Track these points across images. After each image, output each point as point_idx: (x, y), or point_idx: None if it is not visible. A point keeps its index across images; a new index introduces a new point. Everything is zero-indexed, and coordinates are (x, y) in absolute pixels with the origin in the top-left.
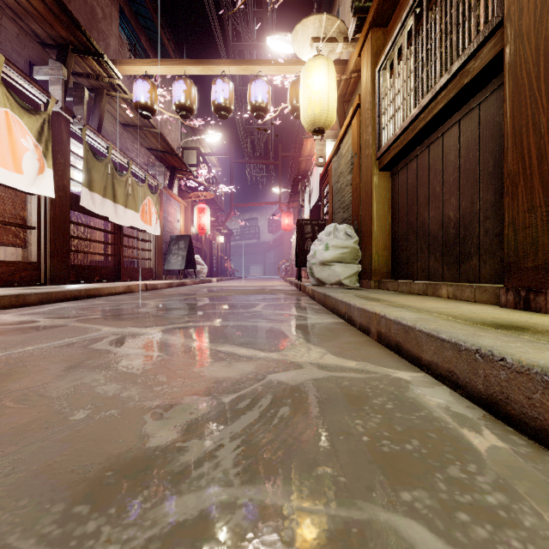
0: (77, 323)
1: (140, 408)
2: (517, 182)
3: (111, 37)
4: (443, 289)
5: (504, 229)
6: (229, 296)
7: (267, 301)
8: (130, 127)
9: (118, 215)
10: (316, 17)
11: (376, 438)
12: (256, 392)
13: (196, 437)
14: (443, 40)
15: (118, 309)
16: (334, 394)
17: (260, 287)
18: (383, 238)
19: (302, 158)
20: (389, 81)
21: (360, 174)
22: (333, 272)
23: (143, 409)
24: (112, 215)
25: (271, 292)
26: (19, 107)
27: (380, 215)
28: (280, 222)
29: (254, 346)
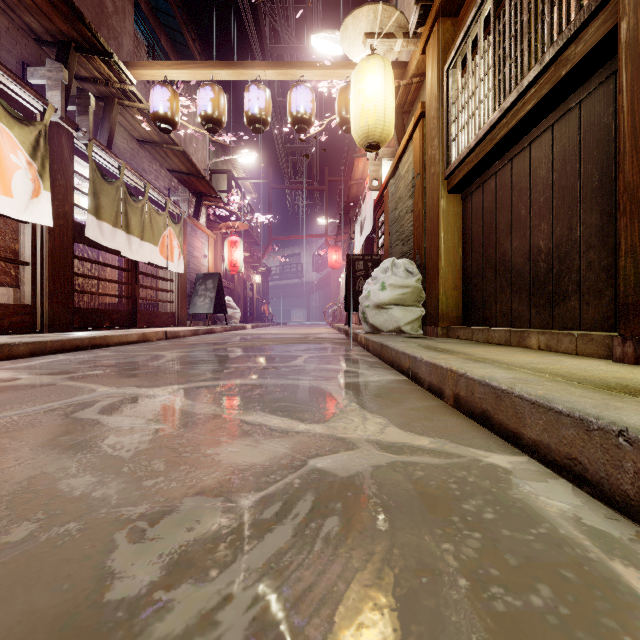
0: (68, 382)
1: (114, 520)
2: (639, 197)
3: (124, 35)
4: (533, 338)
5: (620, 260)
6: (265, 346)
7: (310, 352)
8: (148, 144)
9: (133, 249)
10: (371, 8)
11: (479, 582)
12: (290, 489)
13: (189, 580)
14: (532, 23)
15: (126, 362)
16: (405, 493)
17: (302, 335)
18: (452, 274)
19: (352, 181)
20: (461, 81)
21: (423, 198)
22: (390, 317)
23: (118, 521)
24: (125, 249)
25: (316, 341)
26: (8, 116)
27: (449, 247)
28: (326, 259)
29: (291, 414)
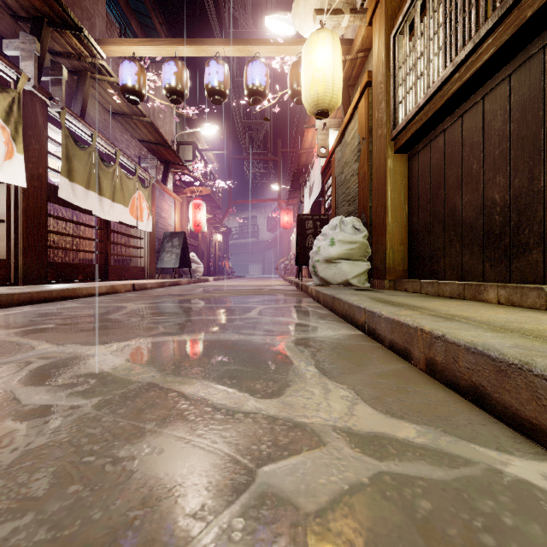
0: (13, 337)
1: None
2: None
3: (96, 17)
4: (491, 292)
5: None
6: (222, 297)
7: (264, 304)
8: (119, 115)
9: (104, 209)
10: None
11: None
12: None
13: None
14: None
15: (85, 314)
16: None
17: (258, 287)
18: (398, 230)
19: (302, 150)
20: (409, 44)
21: (369, 161)
22: (339, 270)
23: None
24: (97, 209)
25: (269, 293)
26: None
27: (395, 204)
28: (279, 220)
29: (240, 382)
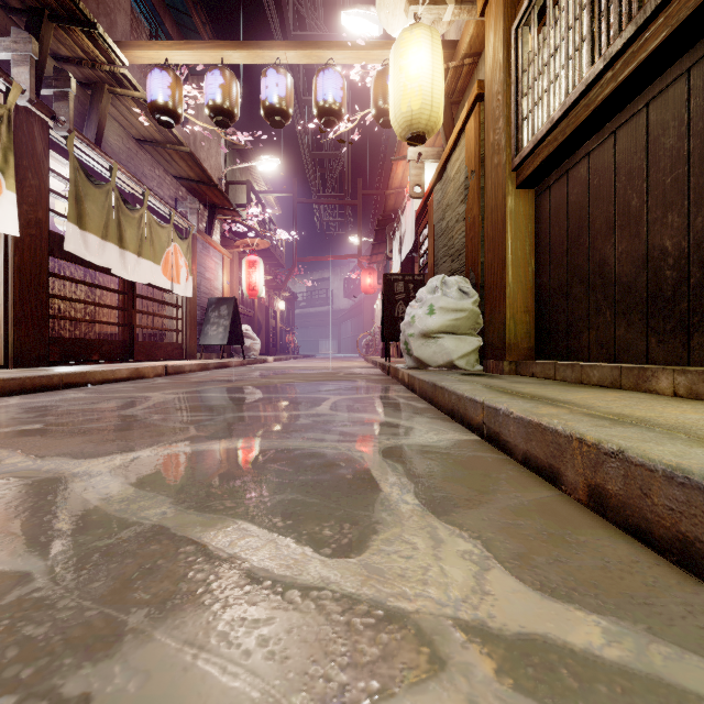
0: None
1: None
2: None
3: (118, 12)
4: (663, 379)
5: None
6: (283, 384)
7: (339, 393)
8: (148, 144)
9: (128, 267)
10: None
11: None
12: None
13: None
14: None
15: (91, 409)
16: None
17: (331, 370)
18: (522, 294)
19: (390, 190)
20: (537, 38)
21: (480, 201)
22: (440, 348)
23: None
24: (118, 267)
25: (347, 378)
26: None
27: (518, 258)
28: (359, 283)
29: (298, 524)
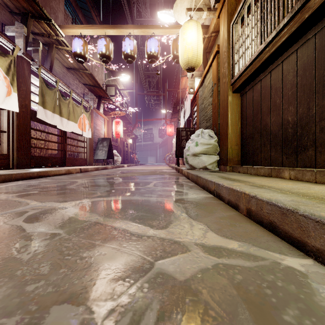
0: (15, 198)
1: None
2: None
3: (59, 12)
4: (286, 172)
5: None
6: (133, 176)
7: (157, 180)
8: (72, 69)
9: (63, 125)
10: None
11: None
12: (140, 296)
13: None
14: None
15: (54, 186)
16: (232, 300)
17: (153, 170)
18: (235, 137)
19: (179, 90)
20: (240, 30)
21: (218, 97)
22: (201, 160)
23: None
24: (59, 124)
25: (160, 174)
26: None
27: (233, 122)
28: (165, 131)
29: (145, 221)
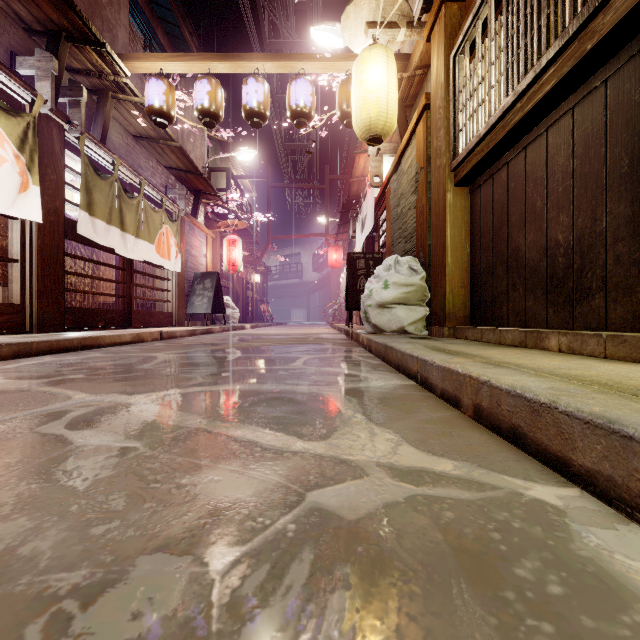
0: (44, 387)
1: (33, 597)
2: None
3: (118, 28)
4: (552, 339)
5: None
6: (263, 347)
7: (310, 353)
8: (144, 139)
9: (128, 247)
10: None
11: None
12: (281, 542)
13: None
14: None
15: (114, 364)
16: (434, 547)
17: (302, 335)
18: (459, 272)
19: (353, 178)
20: (469, 67)
21: (428, 193)
22: (394, 316)
23: (39, 601)
24: (120, 247)
25: (316, 342)
26: None
27: (455, 243)
28: (326, 258)
29: (287, 427)
